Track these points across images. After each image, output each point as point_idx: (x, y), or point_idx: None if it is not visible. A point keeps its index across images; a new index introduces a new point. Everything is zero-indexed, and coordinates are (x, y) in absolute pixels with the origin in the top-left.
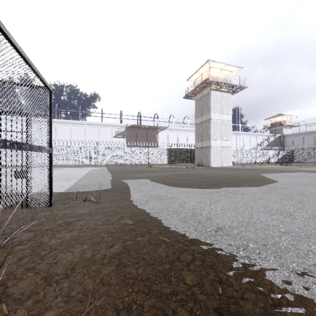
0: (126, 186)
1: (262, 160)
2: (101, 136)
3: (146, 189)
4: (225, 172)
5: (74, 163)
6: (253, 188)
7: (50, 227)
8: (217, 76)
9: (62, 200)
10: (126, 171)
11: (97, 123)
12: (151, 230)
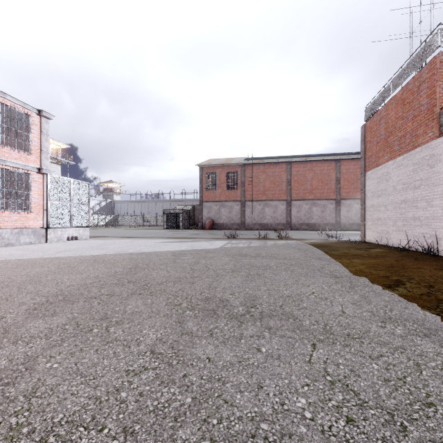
0: None
1: (91, 224)
2: None
3: None
4: None
5: None
6: None
7: None
8: None
9: None
10: None
11: None
12: None
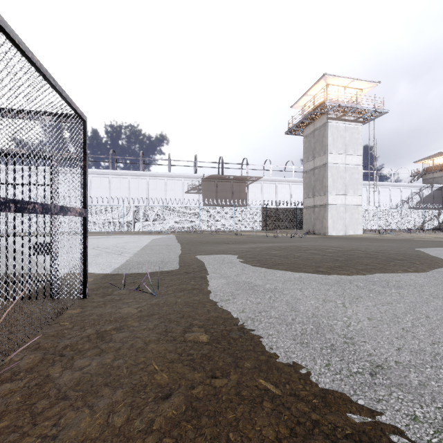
0: (200, 266)
1: (411, 226)
2: (169, 192)
3: (231, 273)
4: (355, 245)
5: (133, 228)
6: (413, 275)
7: (71, 342)
8: (339, 98)
9: (104, 287)
10: (202, 240)
11: (163, 174)
12: (242, 360)
